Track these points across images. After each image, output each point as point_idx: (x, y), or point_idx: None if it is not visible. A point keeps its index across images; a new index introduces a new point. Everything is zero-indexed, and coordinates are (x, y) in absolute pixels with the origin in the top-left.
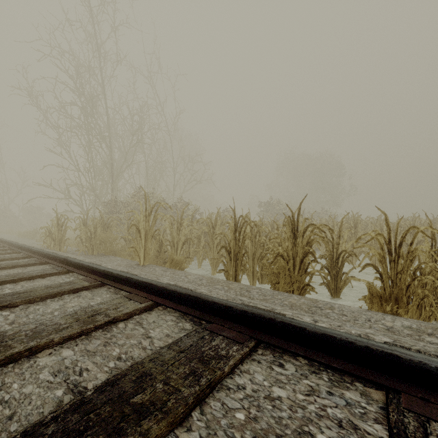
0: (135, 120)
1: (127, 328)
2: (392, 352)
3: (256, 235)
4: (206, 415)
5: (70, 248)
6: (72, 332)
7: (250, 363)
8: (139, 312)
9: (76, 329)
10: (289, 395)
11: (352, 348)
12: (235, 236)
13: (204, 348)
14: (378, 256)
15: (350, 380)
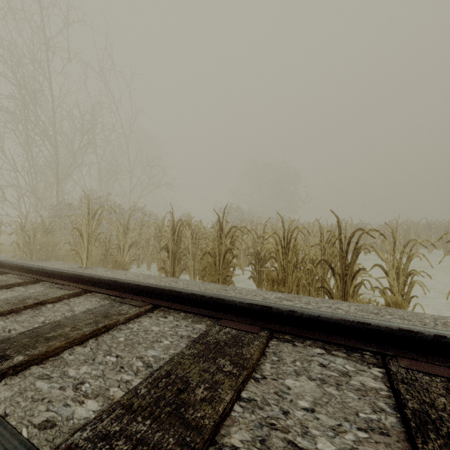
0: (86, 119)
1: (54, 307)
2: (222, 298)
3: (196, 237)
4: (98, 340)
5: (5, 255)
6: (2, 310)
7: (144, 317)
8: (67, 297)
9: (7, 308)
10: (158, 329)
11: (204, 299)
12: (174, 237)
13: (112, 311)
14: (273, 250)
15: (203, 320)
